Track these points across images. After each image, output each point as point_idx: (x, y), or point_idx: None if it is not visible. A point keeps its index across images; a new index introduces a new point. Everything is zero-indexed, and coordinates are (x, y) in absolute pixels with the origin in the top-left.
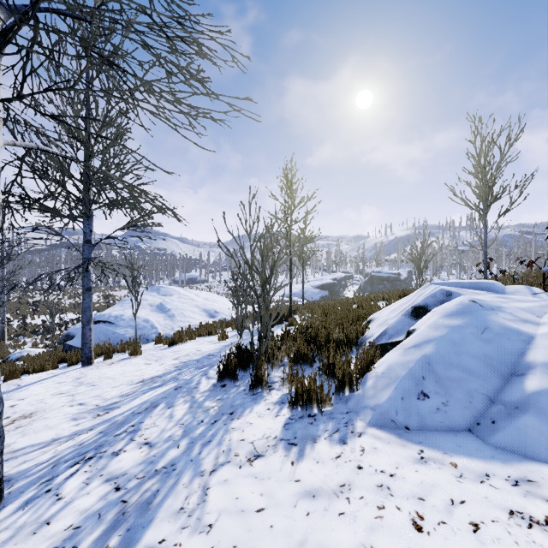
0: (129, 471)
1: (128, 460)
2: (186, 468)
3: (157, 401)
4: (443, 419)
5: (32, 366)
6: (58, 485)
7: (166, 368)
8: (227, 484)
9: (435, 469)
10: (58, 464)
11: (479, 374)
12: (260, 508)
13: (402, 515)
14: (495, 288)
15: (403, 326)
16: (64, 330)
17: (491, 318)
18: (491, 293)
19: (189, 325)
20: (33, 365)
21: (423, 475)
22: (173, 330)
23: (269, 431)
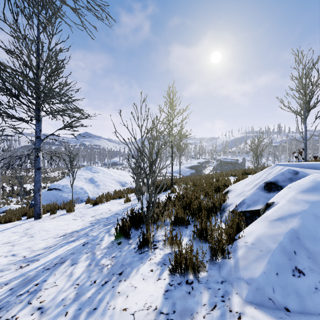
0: None
1: None
2: None
3: (66, 256)
4: None
5: (4, 219)
6: None
7: (84, 224)
8: None
9: None
10: None
11: None
12: None
13: None
14: None
15: (258, 198)
16: None
17: None
18: None
19: (108, 192)
20: (5, 218)
21: None
22: (98, 195)
23: (150, 300)
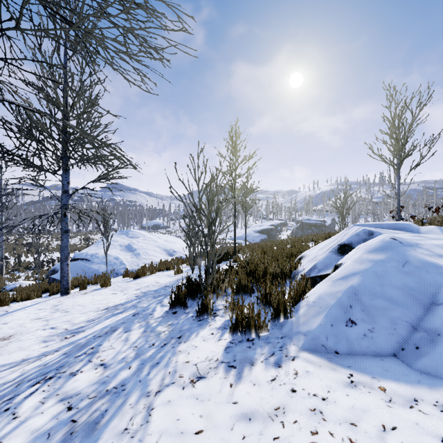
0: (83, 391)
1: (83, 380)
2: (134, 389)
3: (117, 325)
4: (369, 344)
5: (20, 296)
6: (17, 404)
7: (128, 297)
8: (170, 405)
9: (365, 393)
10: (22, 383)
11: (402, 303)
12: (199, 430)
13: (336, 441)
14: (411, 228)
15: (331, 261)
16: (52, 266)
17: (411, 254)
18: (408, 232)
19: (151, 262)
20: (21, 294)
21: (354, 399)
22: (138, 266)
23: (211, 354)
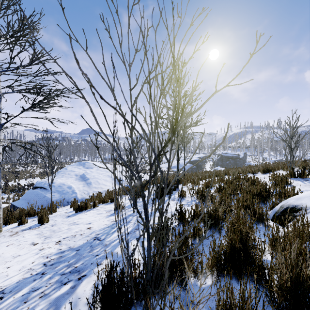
0: None
1: None
2: None
3: None
4: None
5: None
6: None
7: (32, 266)
8: None
9: None
10: None
11: None
12: None
13: None
14: None
15: None
16: None
17: None
18: None
19: (99, 192)
20: None
21: None
22: (88, 195)
23: None
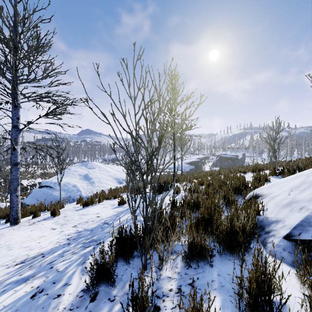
0: None
1: None
2: None
3: None
4: None
5: None
6: None
7: (58, 240)
8: None
9: None
10: None
11: None
12: None
13: None
14: None
15: None
16: None
17: None
18: None
19: (102, 190)
20: None
21: None
22: (92, 193)
23: None
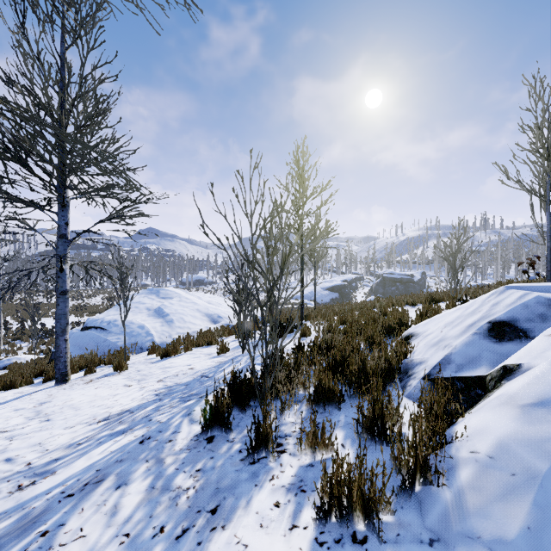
0: None
1: None
2: None
3: (107, 468)
4: None
5: (3, 382)
6: None
7: (144, 396)
8: None
9: None
10: None
11: None
12: None
13: None
14: None
15: (478, 352)
16: None
17: None
18: None
19: (188, 333)
20: (4, 380)
21: None
22: (170, 338)
23: None
